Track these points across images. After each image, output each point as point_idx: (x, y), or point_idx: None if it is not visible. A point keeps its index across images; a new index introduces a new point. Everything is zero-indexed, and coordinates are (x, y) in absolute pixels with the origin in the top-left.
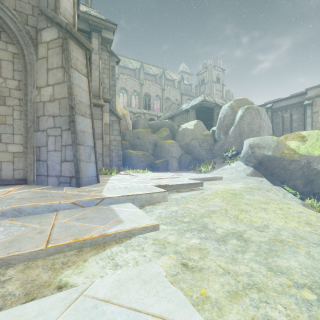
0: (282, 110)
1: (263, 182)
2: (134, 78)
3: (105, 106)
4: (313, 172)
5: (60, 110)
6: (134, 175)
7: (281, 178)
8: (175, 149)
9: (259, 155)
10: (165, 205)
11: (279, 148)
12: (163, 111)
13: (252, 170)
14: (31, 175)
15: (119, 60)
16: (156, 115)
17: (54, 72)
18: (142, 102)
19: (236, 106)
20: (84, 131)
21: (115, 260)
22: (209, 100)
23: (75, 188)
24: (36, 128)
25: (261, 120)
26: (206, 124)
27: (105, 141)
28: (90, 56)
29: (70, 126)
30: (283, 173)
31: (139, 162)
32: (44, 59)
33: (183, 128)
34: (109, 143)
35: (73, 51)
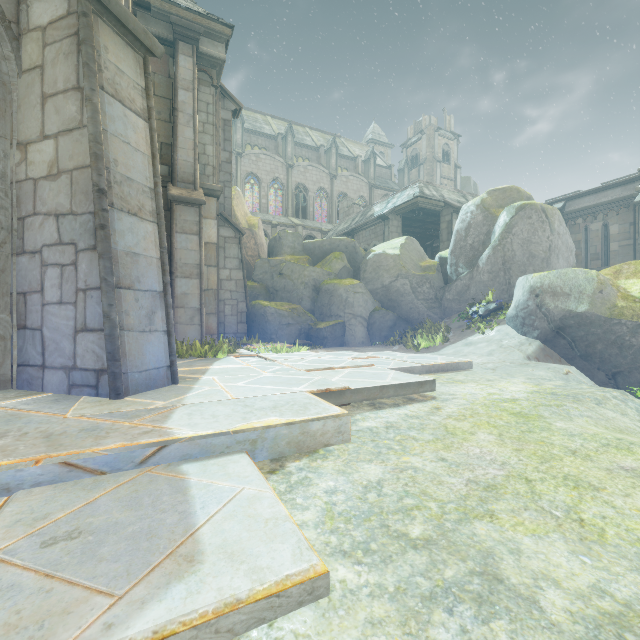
0: (585, 216)
1: (571, 377)
2: (274, 154)
3: (207, 205)
4: None
5: (72, 198)
6: (268, 359)
7: (611, 366)
8: (361, 298)
9: (555, 313)
10: (345, 456)
11: (604, 295)
12: (333, 220)
13: (539, 347)
14: (4, 365)
15: (240, 108)
16: (318, 228)
17: (58, 102)
18: (291, 203)
19: (495, 204)
20: (137, 254)
21: None
22: (430, 195)
23: (105, 403)
24: (17, 246)
25: (552, 233)
26: (423, 247)
27: (207, 281)
28: (174, 94)
29: (96, 239)
30: (615, 354)
31: (282, 327)
32: (35, 71)
33: (376, 253)
34: (218, 286)
35: (109, 49)
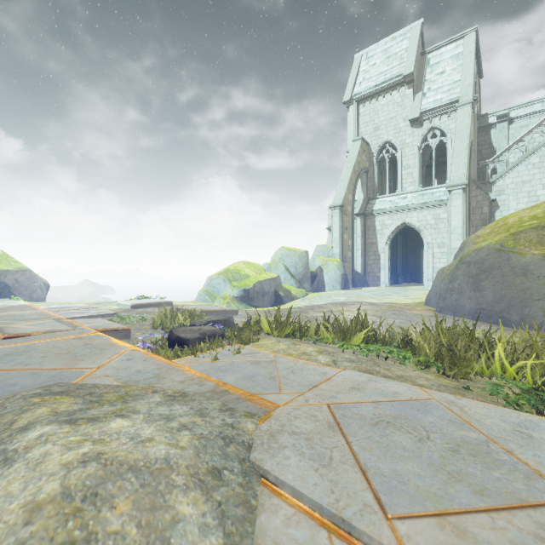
0: None
1: None
2: None
3: None
4: (2, 285)
5: None
6: None
7: None
8: None
9: None
10: None
11: None
12: None
13: None
14: None
15: None
16: None
17: None
18: None
19: None
20: None
21: (107, 308)
22: None
23: None
24: None
25: None
26: None
27: None
28: None
29: None
30: None
31: None
32: None
33: None
34: None
35: None
